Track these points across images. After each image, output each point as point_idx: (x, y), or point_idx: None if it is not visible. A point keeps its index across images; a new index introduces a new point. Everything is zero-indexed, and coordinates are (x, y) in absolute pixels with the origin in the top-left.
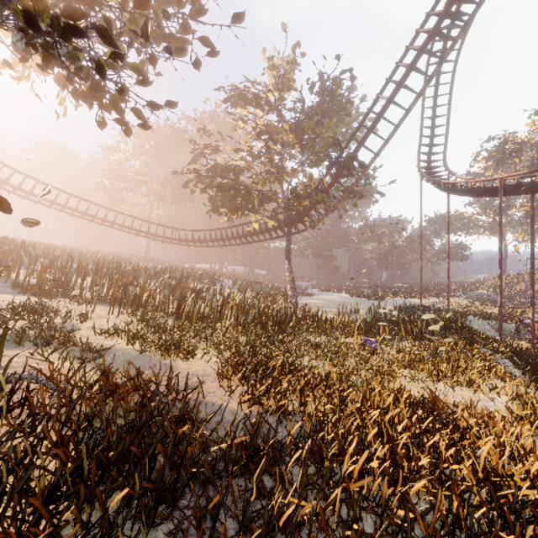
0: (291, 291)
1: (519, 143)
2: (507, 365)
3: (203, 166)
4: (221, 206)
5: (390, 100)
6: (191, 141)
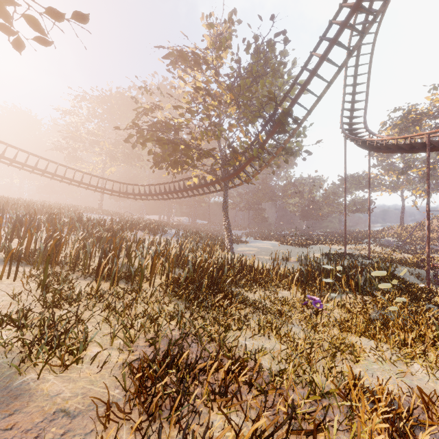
0: (228, 240)
1: (419, 113)
2: None
3: (144, 122)
4: (162, 161)
5: (324, 56)
6: (132, 98)
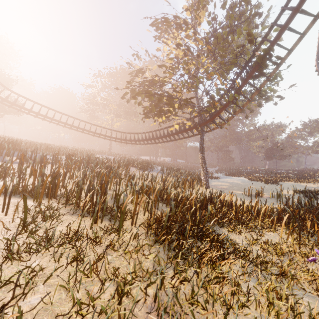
0: (204, 176)
1: None
2: None
3: (136, 82)
4: (150, 112)
5: None
6: (127, 63)
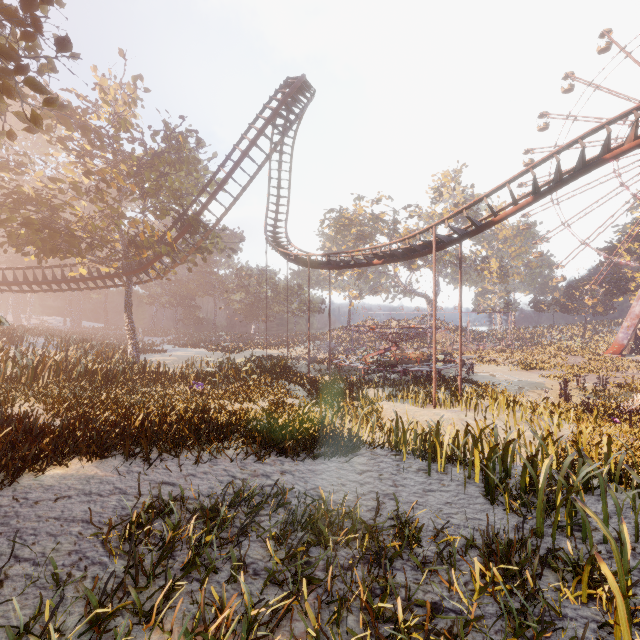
0: (132, 348)
1: (349, 219)
2: (297, 390)
3: None
4: (28, 243)
5: (229, 176)
6: None
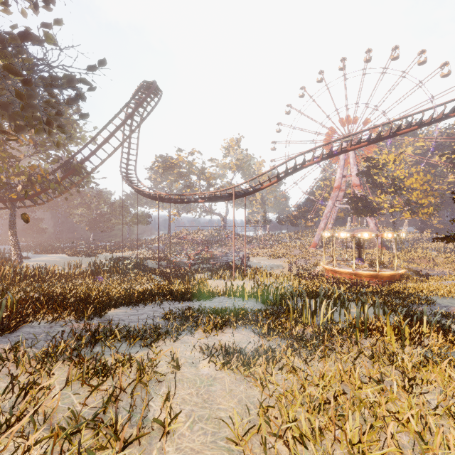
0: (17, 256)
1: (173, 163)
2: (157, 278)
3: None
4: None
5: (106, 141)
6: None
